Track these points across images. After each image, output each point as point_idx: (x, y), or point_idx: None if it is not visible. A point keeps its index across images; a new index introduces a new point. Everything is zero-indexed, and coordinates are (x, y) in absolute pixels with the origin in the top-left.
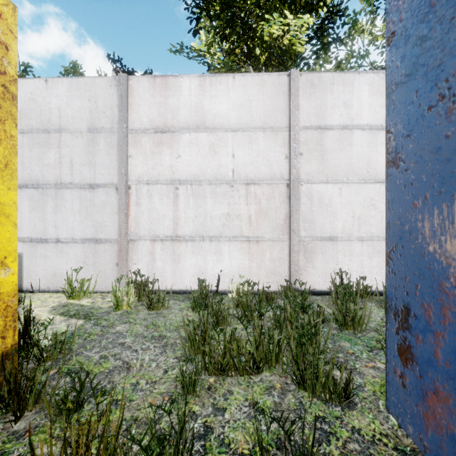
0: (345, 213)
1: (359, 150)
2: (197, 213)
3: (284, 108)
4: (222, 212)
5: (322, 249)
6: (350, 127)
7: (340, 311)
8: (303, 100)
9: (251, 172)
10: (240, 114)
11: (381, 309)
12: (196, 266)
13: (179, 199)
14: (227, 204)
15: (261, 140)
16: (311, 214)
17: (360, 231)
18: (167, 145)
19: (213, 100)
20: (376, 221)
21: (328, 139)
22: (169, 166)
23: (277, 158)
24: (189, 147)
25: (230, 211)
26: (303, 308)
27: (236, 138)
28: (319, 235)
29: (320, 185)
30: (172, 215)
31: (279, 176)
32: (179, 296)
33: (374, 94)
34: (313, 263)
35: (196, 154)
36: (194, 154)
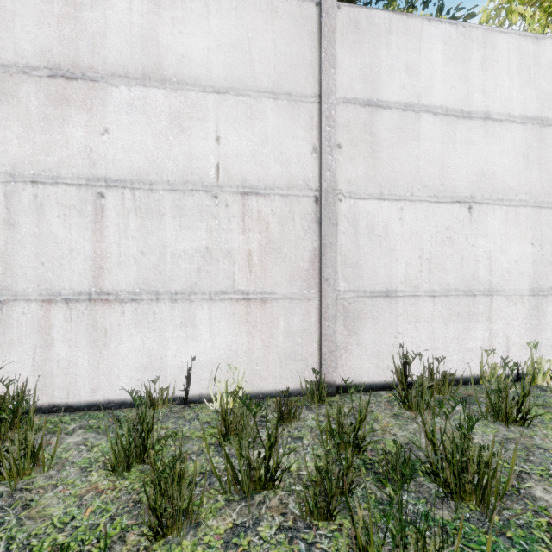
0: (408, 251)
1: (429, 148)
2: (144, 246)
3: (311, 62)
4: (196, 246)
5: (373, 312)
6: (416, 108)
7: (450, 462)
8: (343, 51)
9: (252, 171)
10: (231, 61)
11: (482, 420)
12: (142, 350)
13: (107, 217)
14: (206, 231)
15: (270, 115)
16: (356, 252)
17: (430, 280)
18: (80, 106)
19: (178, 27)
20: (454, 265)
21: (383, 124)
22: (83, 148)
23: (298, 150)
24: (127, 113)
25: (212, 243)
26: (358, 441)
27: (224, 106)
28: (368, 288)
29: (370, 202)
30: (89, 249)
31: (302, 182)
32: (102, 417)
33: (451, 58)
34: (358, 336)
35: (142, 129)
36: (139, 129)
